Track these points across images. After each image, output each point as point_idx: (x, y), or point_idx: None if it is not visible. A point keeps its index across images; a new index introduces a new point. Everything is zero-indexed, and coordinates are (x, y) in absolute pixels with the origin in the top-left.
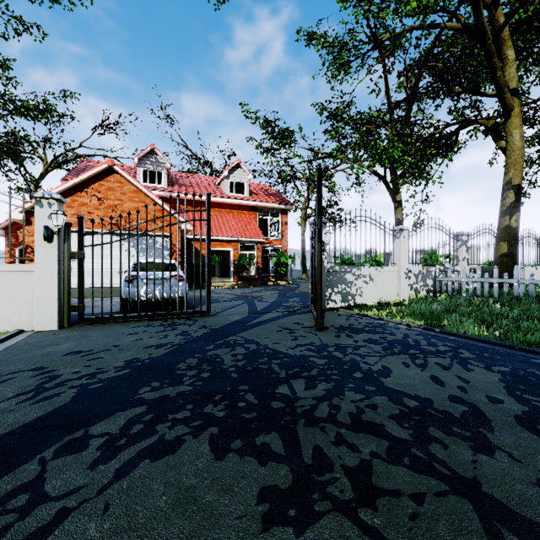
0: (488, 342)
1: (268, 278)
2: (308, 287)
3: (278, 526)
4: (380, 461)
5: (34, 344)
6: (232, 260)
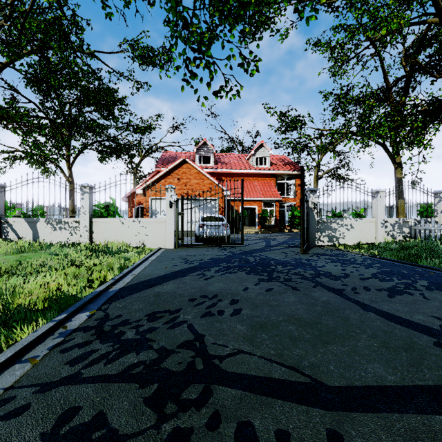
0: (402, 262)
1: (284, 227)
2: None
3: (261, 281)
4: (296, 278)
5: (170, 252)
6: (257, 214)
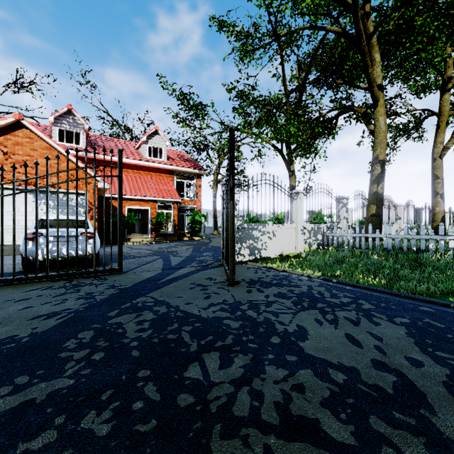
0: (379, 290)
1: (184, 234)
2: (219, 242)
3: None
4: None
5: None
6: (150, 218)
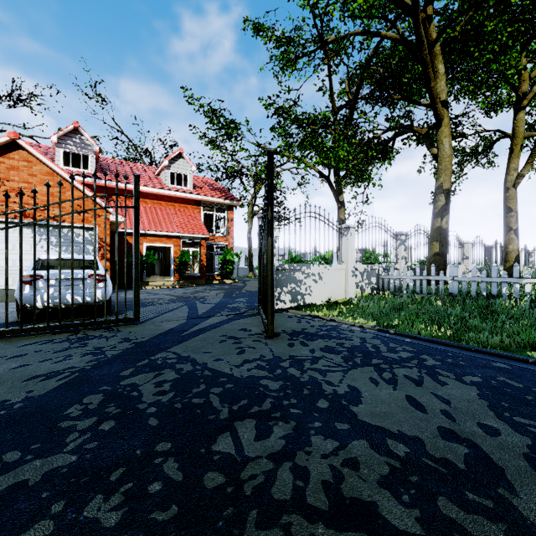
0: (444, 343)
1: (213, 277)
2: (255, 285)
3: None
4: None
5: None
6: (173, 257)
